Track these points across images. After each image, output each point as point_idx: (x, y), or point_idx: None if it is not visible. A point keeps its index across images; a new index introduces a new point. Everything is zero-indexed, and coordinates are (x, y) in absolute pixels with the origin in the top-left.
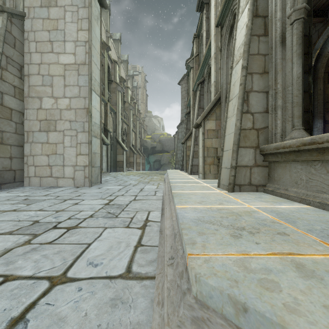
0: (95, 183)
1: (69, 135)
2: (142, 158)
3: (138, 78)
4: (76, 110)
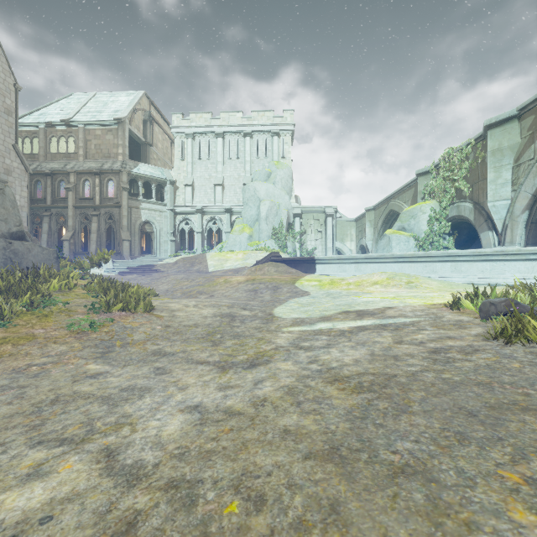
0: None
1: None
2: None
3: None
4: None
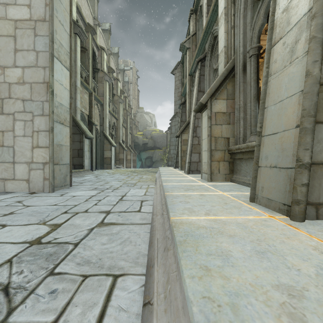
0: (60, 187)
1: (22, 120)
2: (133, 154)
3: (129, 73)
4: (31, 85)
